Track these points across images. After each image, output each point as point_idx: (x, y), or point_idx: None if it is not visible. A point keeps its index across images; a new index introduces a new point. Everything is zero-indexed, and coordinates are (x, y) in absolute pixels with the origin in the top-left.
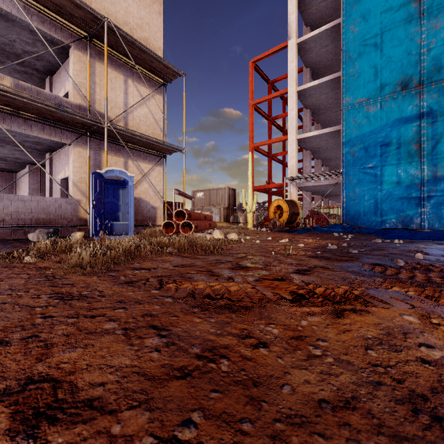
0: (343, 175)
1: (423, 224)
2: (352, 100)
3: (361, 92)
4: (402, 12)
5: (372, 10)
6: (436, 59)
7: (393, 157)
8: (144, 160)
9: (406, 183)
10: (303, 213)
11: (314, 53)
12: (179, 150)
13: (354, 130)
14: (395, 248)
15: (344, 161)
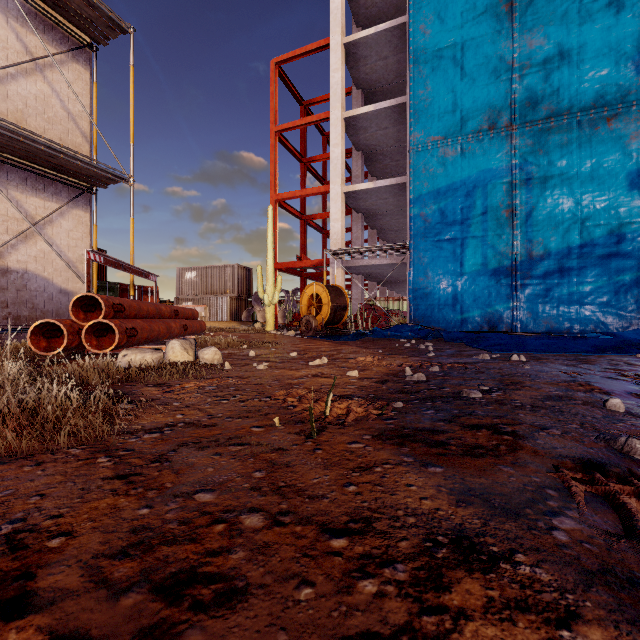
0: (411, 250)
1: (515, 324)
2: (423, 137)
3: (435, 126)
4: (489, 17)
5: (450, 7)
6: (530, 90)
7: (477, 226)
8: (39, 192)
9: (494, 265)
10: (352, 307)
11: (368, 65)
12: (119, 178)
13: (426, 182)
14: (533, 376)
15: (412, 229)
